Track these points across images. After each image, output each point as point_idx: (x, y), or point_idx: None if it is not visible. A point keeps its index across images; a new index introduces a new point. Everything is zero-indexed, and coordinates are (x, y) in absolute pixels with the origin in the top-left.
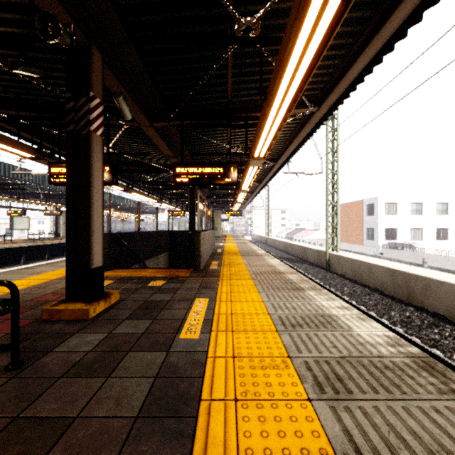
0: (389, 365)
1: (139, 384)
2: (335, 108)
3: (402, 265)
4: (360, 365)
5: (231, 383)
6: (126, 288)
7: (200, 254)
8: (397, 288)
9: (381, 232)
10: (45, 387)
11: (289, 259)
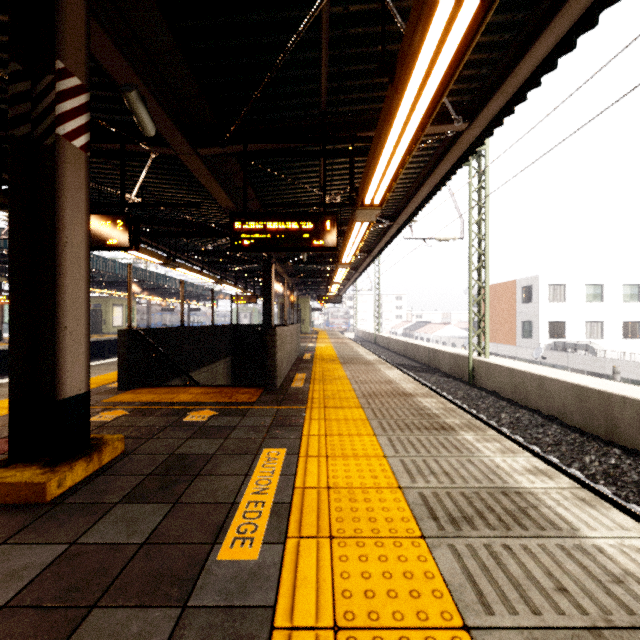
0: None
1: None
2: (499, 123)
3: (594, 379)
4: None
5: None
6: (144, 425)
7: (275, 363)
8: (589, 416)
9: (543, 326)
10: None
11: (411, 366)
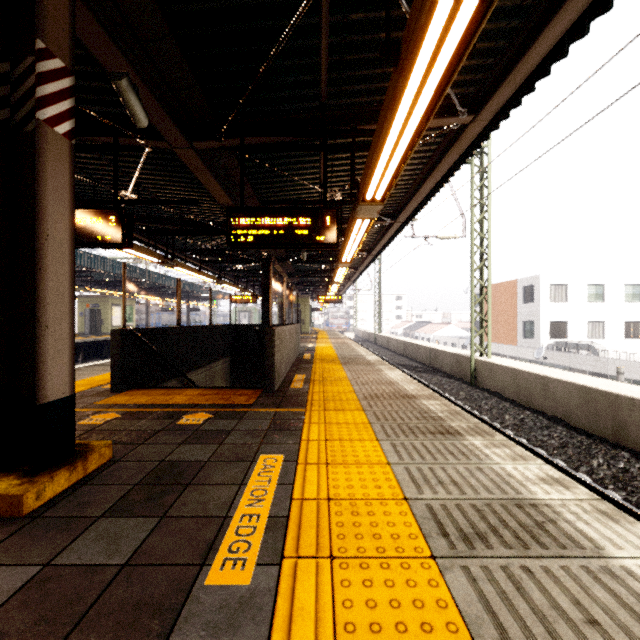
0: None
1: None
2: (505, 115)
3: (600, 380)
4: None
5: None
6: (135, 430)
7: (273, 364)
8: (595, 418)
9: (544, 326)
10: None
11: (412, 367)
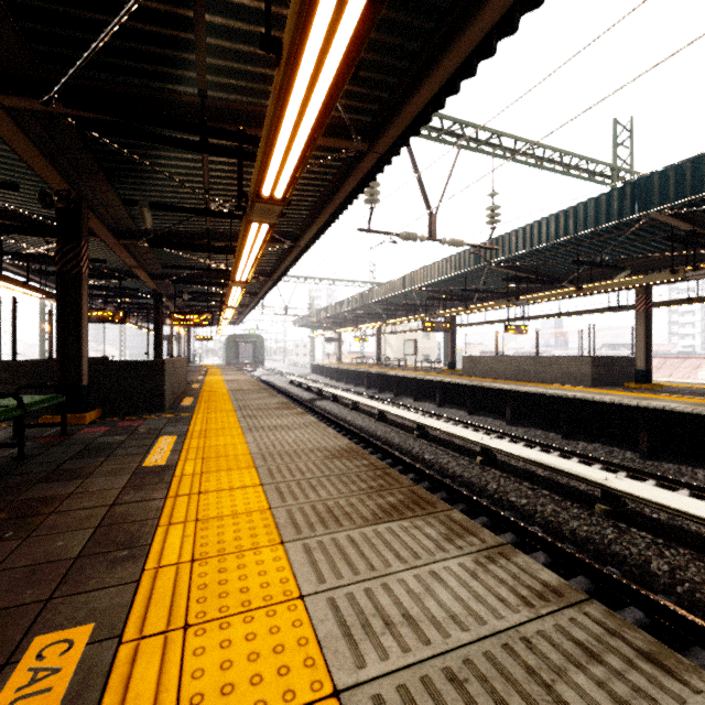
0: None
1: None
2: None
3: None
4: None
5: None
6: None
7: None
8: None
9: None
10: None
11: None
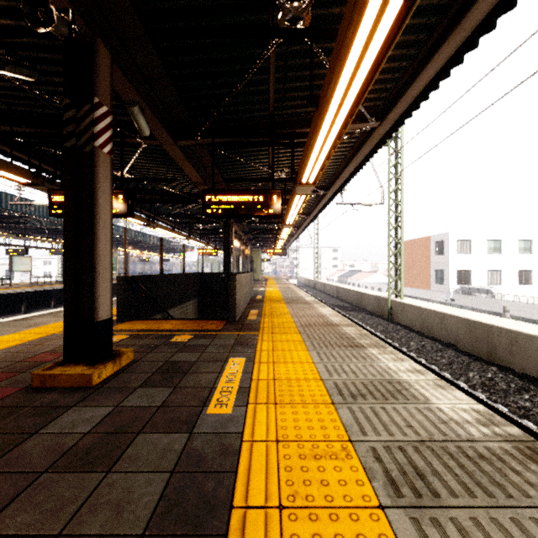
0: (484, 454)
1: (150, 482)
2: (402, 122)
3: (481, 315)
4: (446, 453)
5: (274, 481)
6: (142, 344)
7: (235, 301)
8: (476, 343)
9: (452, 274)
10: (22, 486)
11: (343, 306)
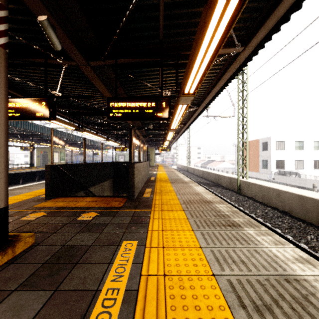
0: None
1: None
2: (262, 46)
3: (308, 191)
4: None
5: None
6: (52, 223)
7: (134, 184)
8: (307, 212)
9: (273, 162)
10: None
11: (206, 183)
